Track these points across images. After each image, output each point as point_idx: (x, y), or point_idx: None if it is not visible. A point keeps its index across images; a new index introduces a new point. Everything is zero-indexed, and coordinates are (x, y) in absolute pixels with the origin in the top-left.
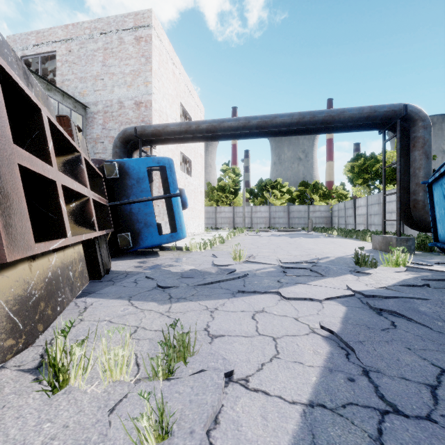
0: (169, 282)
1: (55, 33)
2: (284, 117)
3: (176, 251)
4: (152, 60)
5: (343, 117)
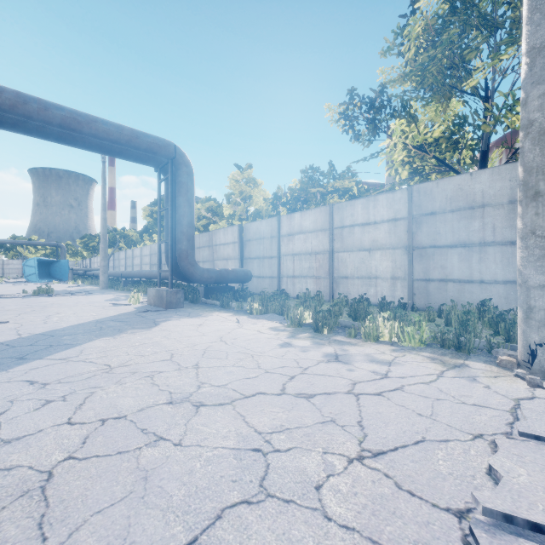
0: None
1: None
2: (19, 242)
3: None
4: None
5: (40, 244)
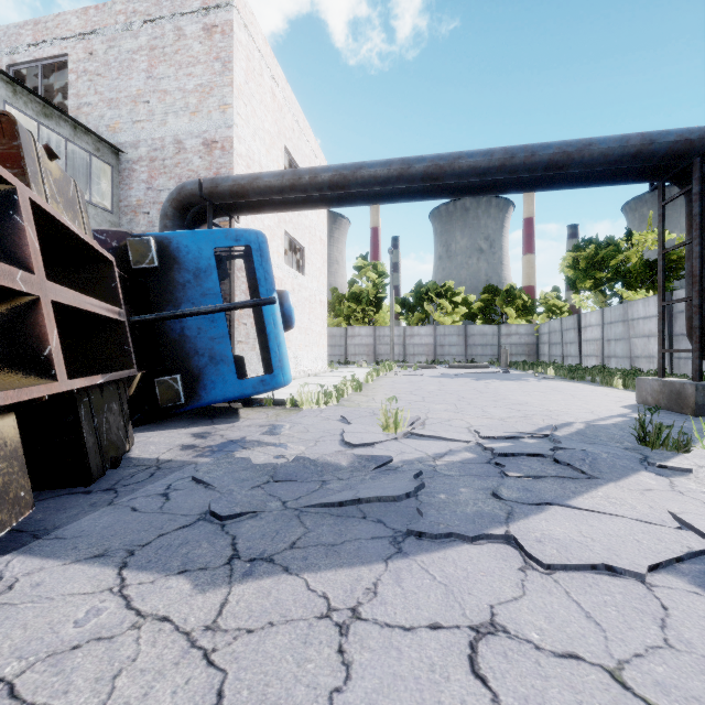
0: (240, 498)
1: (67, 22)
2: (475, 157)
3: (274, 408)
4: (234, 67)
5: (590, 154)
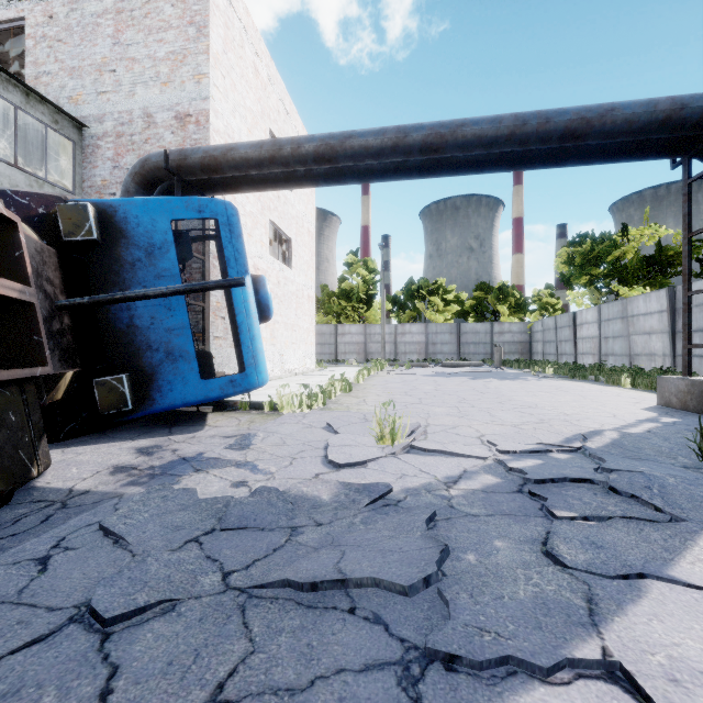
0: (155, 571)
1: None
2: (480, 125)
3: (250, 412)
4: (210, 32)
5: (612, 121)
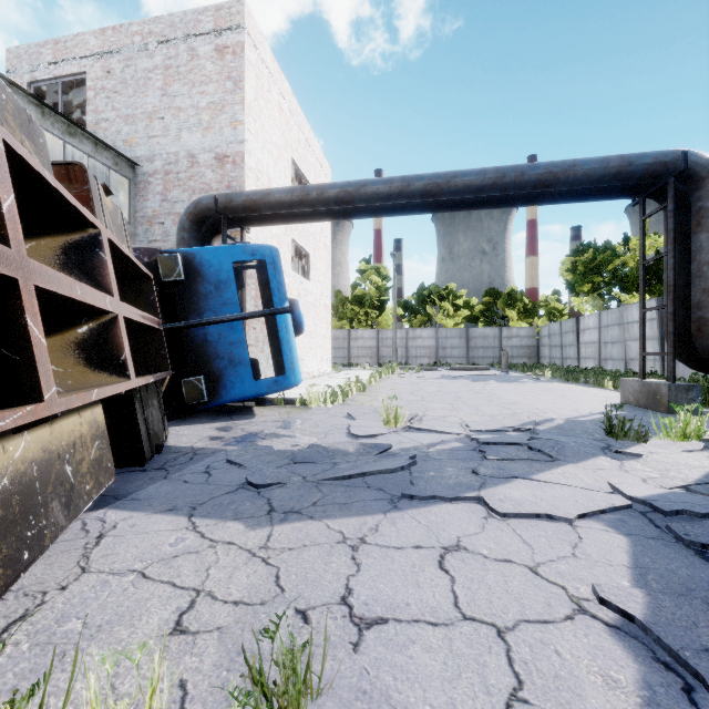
0: (269, 474)
1: (85, 42)
2: (469, 176)
3: (285, 406)
4: (245, 85)
5: (574, 174)
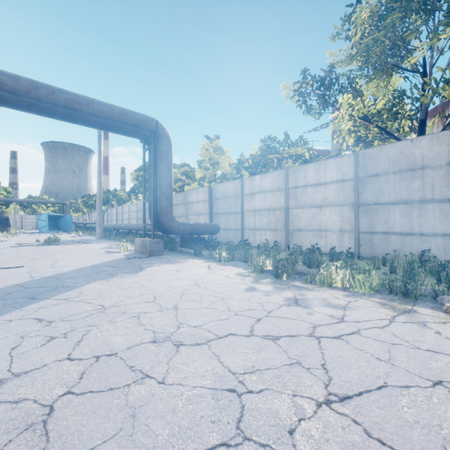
0: None
1: None
2: (34, 201)
3: None
4: None
5: (50, 203)
